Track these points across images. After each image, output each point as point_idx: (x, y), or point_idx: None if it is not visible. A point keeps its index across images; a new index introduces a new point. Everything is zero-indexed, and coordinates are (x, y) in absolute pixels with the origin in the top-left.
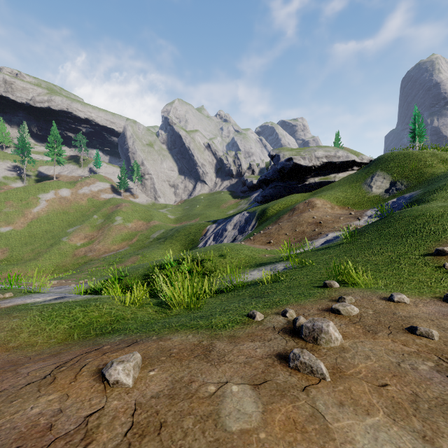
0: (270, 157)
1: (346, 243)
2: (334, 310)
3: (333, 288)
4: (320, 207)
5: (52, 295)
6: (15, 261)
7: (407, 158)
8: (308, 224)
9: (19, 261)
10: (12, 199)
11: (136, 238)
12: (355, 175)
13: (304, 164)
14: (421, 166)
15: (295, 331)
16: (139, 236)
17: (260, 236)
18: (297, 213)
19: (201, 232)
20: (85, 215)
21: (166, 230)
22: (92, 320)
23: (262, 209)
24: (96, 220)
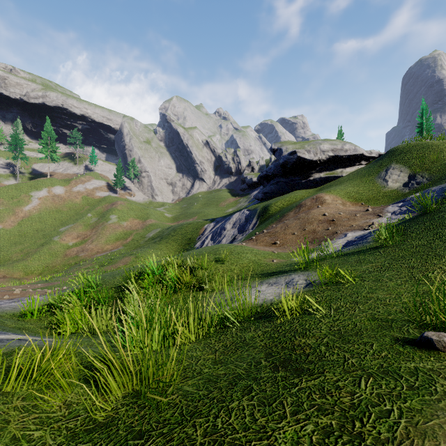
0: (272, 151)
1: (388, 247)
2: None
3: None
4: (331, 203)
5: None
6: (3, 262)
7: (426, 149)
8: (319, 222)
9: (7, 262)
10: (3, 197)
11: (131, 237)
12: (366, 168)
13: (308, 158)
14: (444, 157)
15: None
16: (134, 235)
17: (264, 236)
18: (305, 209)
19: (198, 231)
20: (79, 213)
21: (163, 229)
22: None
23: (264, 206)
24: (90, 218)
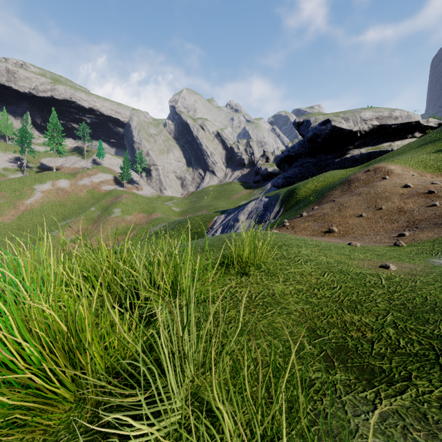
0: (296, 125)
1: None
2: None
3: None
4: (403, 173)
5: None
6: None
7: None
8: (402, 196)
9: None
10: (5, 190)
11: (133, 232)
12: (438, 133)
13: (347, 128)
14: None
15: None
16: (138, 230)
17: (305, 221)
18: (359, 185)
19: (206, 225)
20: (83, 207)
21: (168, 223)
22: None
23: (289, 190)
24: (93, 212)
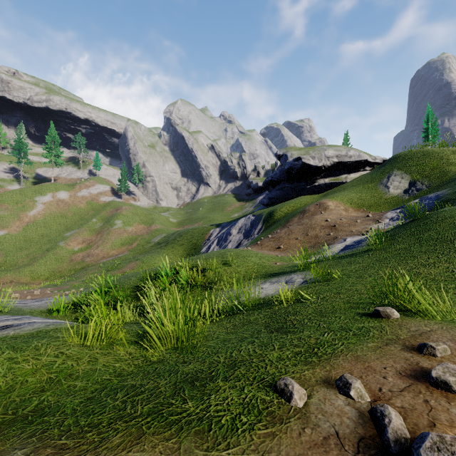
0: (277, 157)
1: (376, 250)
2: (438, 382)
3: (393, 320)
4: (333, 209)
5: (4, 319)
6: (9, 267)
7: (426, 156)
8: (321, 227)
9: (13, 267)
10: (8, 202)
11: (136, 242)
12: (370, 175)
13: (313, 164)
14: (443, 165)
15: (390, 455)
16: (140, 240)
17: (268, 241)
18: (308, 215)
19: (204, 236)
20: (84, 218)
21: (168, 234)
22: (16, 381)
23: (269, 212)
24: (95, 223)
